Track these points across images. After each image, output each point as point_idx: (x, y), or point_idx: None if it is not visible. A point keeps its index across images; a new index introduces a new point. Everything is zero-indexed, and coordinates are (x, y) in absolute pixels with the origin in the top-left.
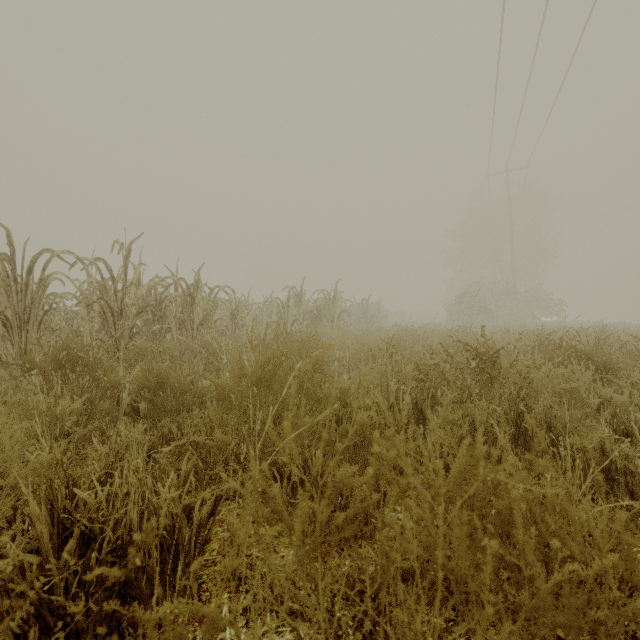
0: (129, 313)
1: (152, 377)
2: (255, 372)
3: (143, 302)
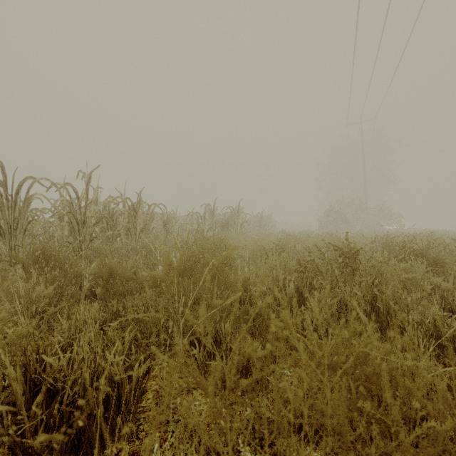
0: (89, 223)
1: (105, 270)
2: (180, 266)
3: (100, 215)
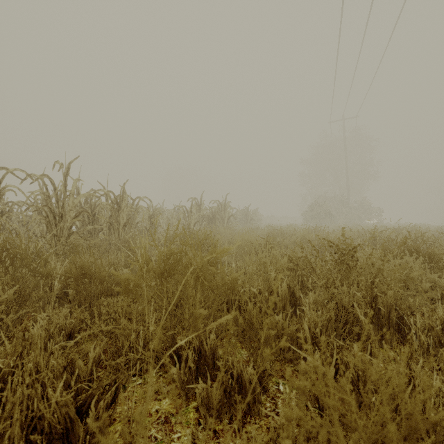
0: (68, 217)
1: (74, 269)
2: (158, 267)
3: (81, 208)
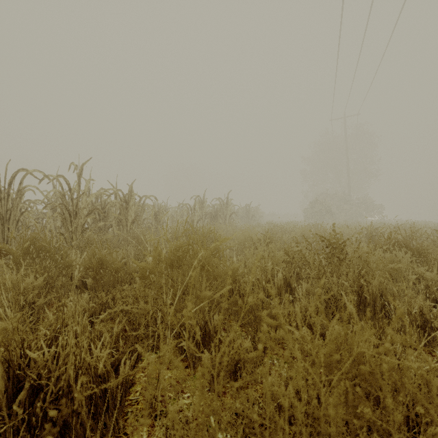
0: (81, 214)
1: (95, 260)
2: (169, 257)
3: (92, 206)
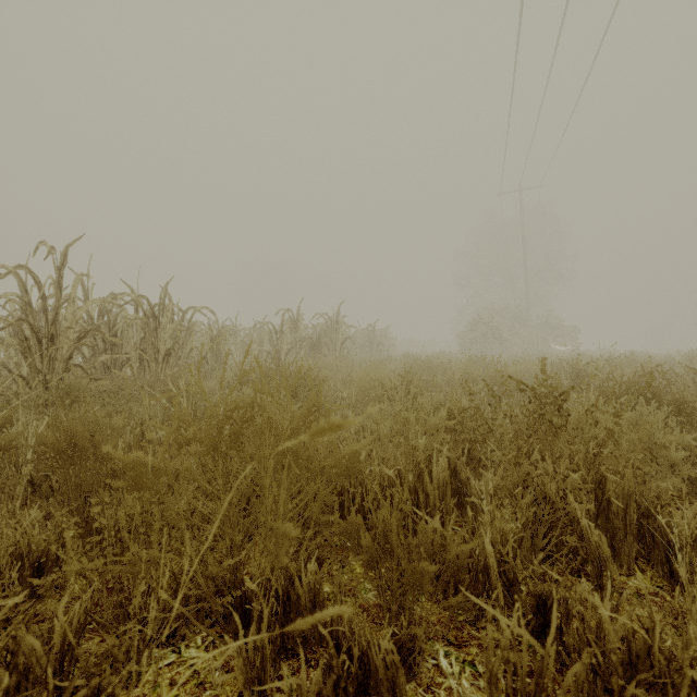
0: (64, 339)
1: (53, 438)
2: (207, 434)
3: (90, 325)
